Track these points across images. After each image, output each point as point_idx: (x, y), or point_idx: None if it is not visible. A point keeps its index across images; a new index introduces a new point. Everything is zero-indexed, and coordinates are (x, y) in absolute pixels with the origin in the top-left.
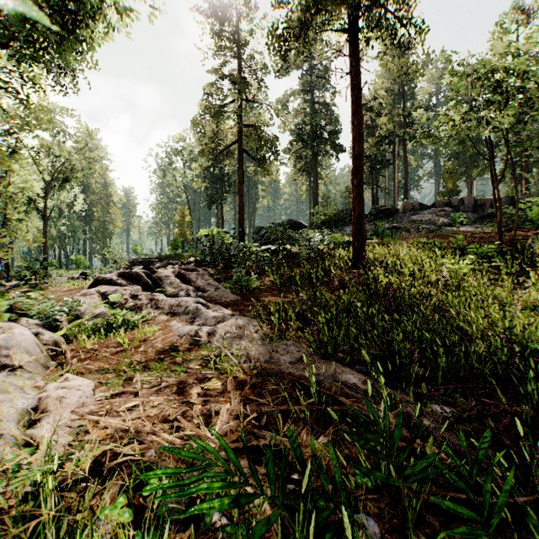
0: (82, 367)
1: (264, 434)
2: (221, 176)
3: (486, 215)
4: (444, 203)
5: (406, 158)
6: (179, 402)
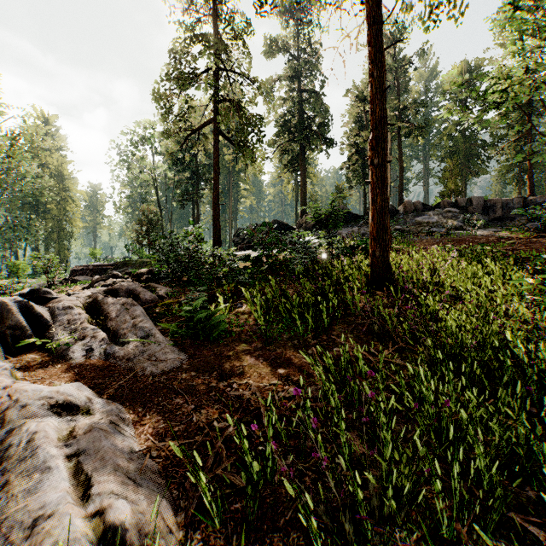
0: None
1: None
2: (197, 169)
3: (497, 217)
4: (449, 203)
5: (401, 155)
6: None
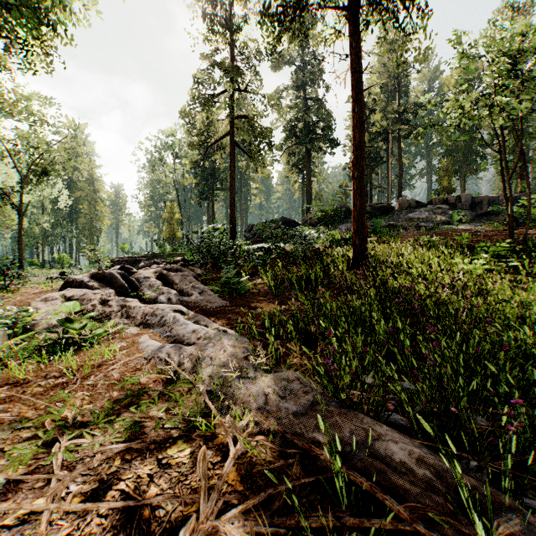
0: None
1: None
2: (212, 172)
3: (483, 213)
4: (440, 200)
5: (400, 156)
6: (115, 500)
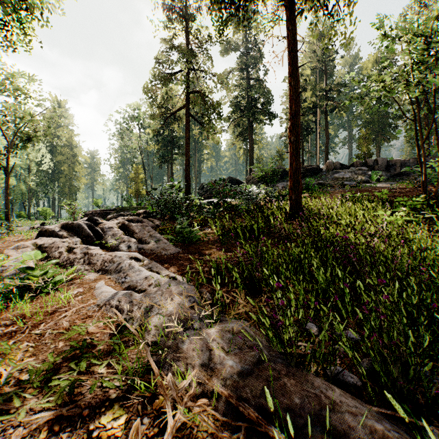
0: None
1: None
2: (171, 140)
3: (397, 173)
4: (361, 163)
5: (327, 126)
6: None
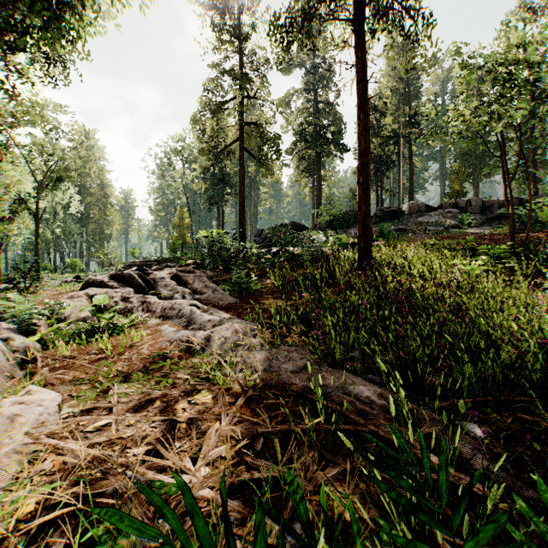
0: (54, 377)
1: (259, 464)
2: (222, 177)
3: (494, 216)
4: (451, 204)
5: (411, 159)
6: (160, 420)
